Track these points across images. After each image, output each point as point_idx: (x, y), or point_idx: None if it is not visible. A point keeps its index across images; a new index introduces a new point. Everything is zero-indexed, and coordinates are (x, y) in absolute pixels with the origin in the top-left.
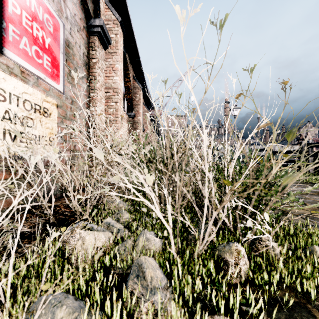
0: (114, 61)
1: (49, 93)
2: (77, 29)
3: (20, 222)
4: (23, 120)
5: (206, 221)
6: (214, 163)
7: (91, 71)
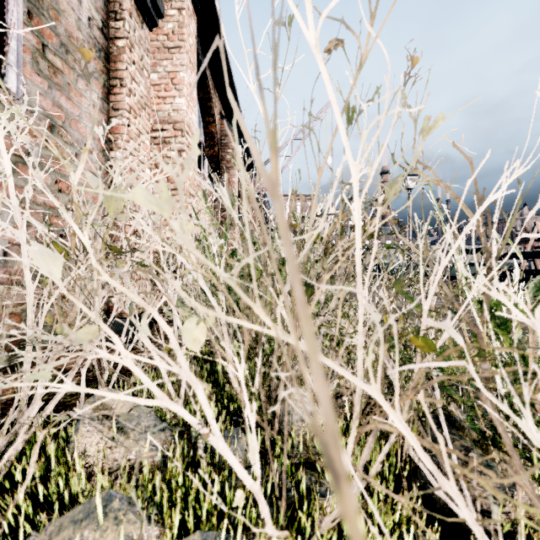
0: (175, 64)
1: None
2: None
3: None
4: None
5: None
6: None
7: (113, 67)
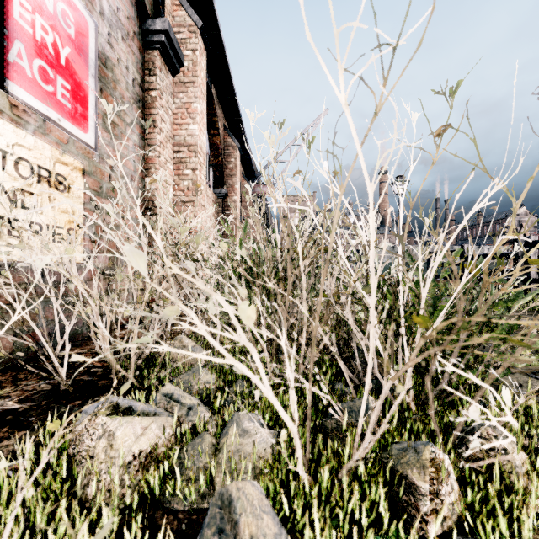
0: (190, 96)
1: (67, 149)
2: (122, 35)
3: (3, 388)
4: (15, 197)
5: (359, 387)
6: (381, 276)
7: (148, 112)
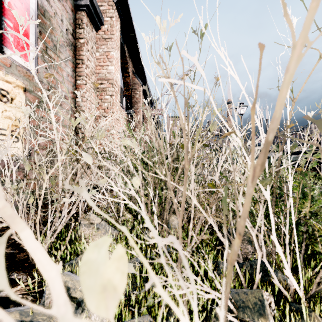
0: (109, 47)
1: (9, 71)
2: None
3: None
4: None
5: (241, 266)
6: (297, 169)
7: (78, 54)
